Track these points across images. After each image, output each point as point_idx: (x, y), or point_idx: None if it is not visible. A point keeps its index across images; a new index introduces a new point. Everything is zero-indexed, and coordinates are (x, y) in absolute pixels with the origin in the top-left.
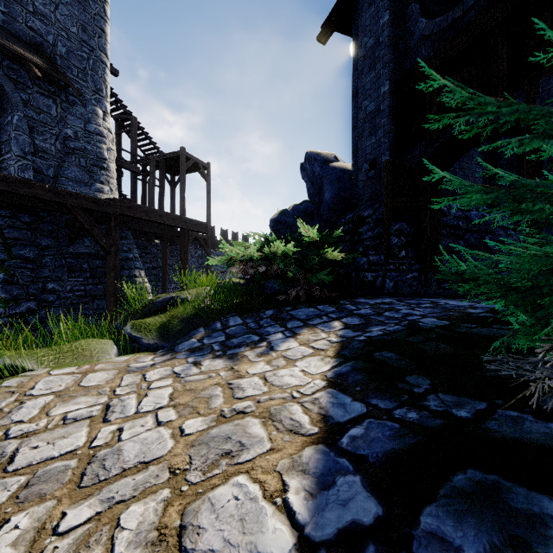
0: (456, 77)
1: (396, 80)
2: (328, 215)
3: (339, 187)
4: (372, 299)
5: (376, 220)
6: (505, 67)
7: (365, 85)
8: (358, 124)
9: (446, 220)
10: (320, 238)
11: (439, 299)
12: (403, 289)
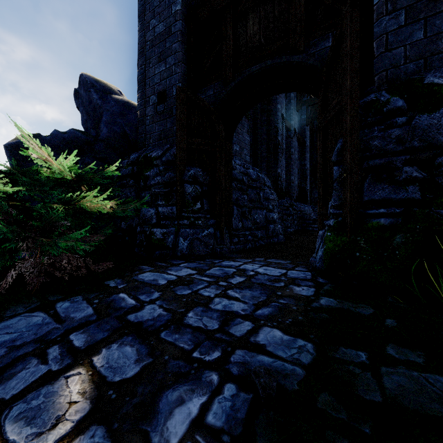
0: (252, 14)
1: (188, 5)
2: (107, 152)
3: (122, 121)
4: (163, 271)
5: (166, 163)
6: (303, 9)
7: (153, 1)
8: (145, 50)
9: (235, 173)
10: (81, 176)
11: (240, 262)
12: (200, 250)
